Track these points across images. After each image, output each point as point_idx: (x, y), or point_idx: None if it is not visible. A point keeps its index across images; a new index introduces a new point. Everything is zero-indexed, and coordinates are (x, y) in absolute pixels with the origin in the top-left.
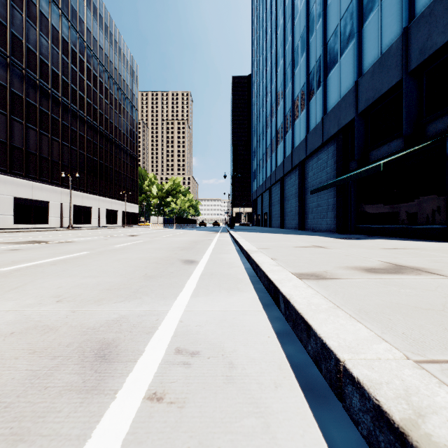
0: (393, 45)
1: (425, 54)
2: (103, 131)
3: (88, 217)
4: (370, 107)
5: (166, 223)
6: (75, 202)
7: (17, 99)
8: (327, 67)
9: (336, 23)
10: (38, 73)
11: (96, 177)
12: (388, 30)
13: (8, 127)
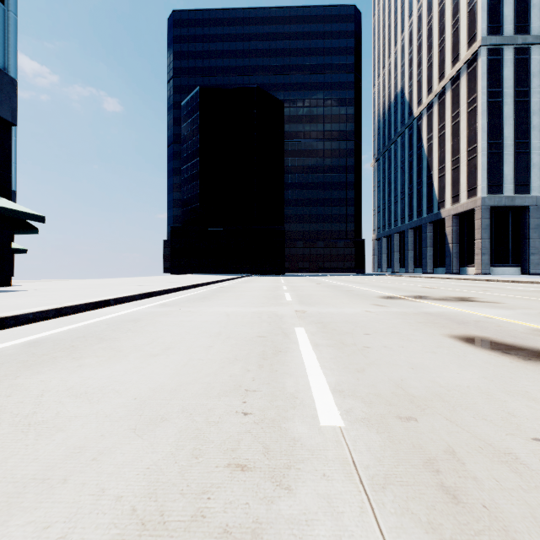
0: None
1: None
2: None
3: None
4: None
5: None
6: None
7: None
8: None
9: None
10: None
11: None
12: None
13: None
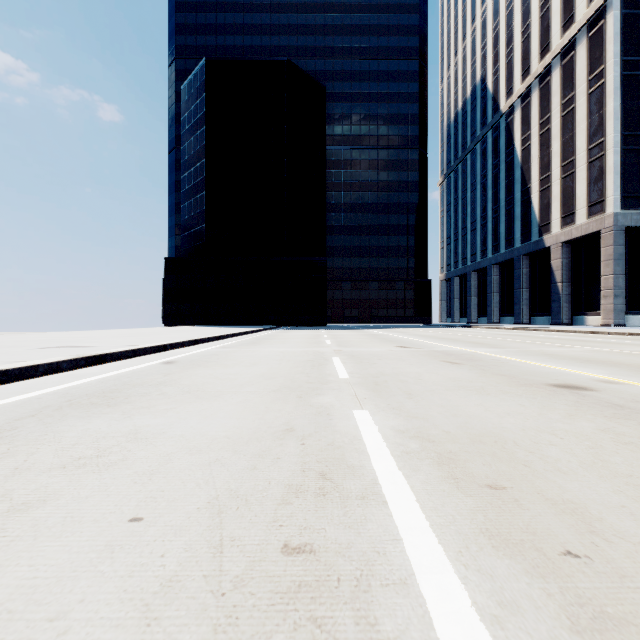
0: None
1: None
2: None
3: None
4: None
5: None
6: None
7: None
8: None
9: None
10: None
11: None
12: None
13: None
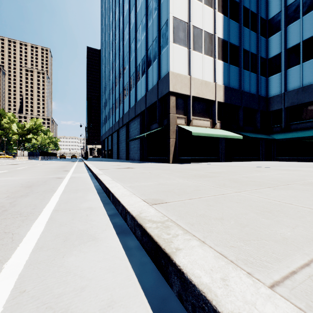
0: (155, 85)
1: (162, 95)
2: None
3: None
4: (150, 106)
5: (30, 156)
6: None
7: None
8: (137, 79)
9: (140, 60)
10: None
11: None
12: (154, 78)
13: None
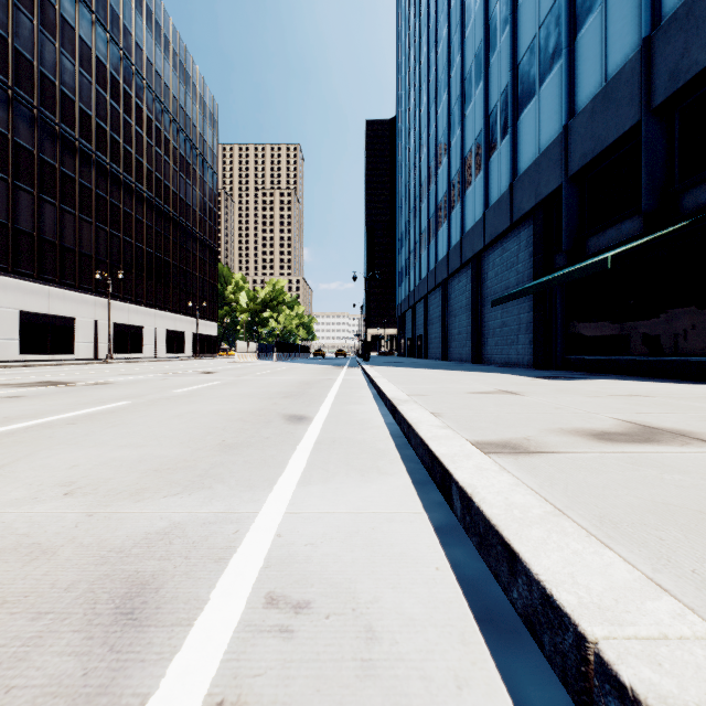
0: (625, 67)
1: (679, 81)
2: (162, 206)
3: (138, 342)
4: (588, 167)
5: (261, 352)
6: (117, 319)
7: (24, 154)
8: (519, 104)
9: (532, 33)
10: (59, 113)
11: (150, 279)
12: (618, 42)
13: (10, 200)
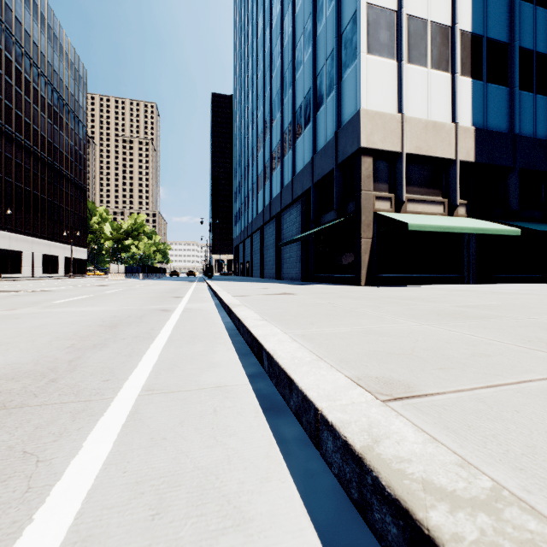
0: (331, 140)
1: (344, 157)
2: (39, 152)
3: (17, 264)
4: (321, 181)
5: (128, 273)
6: None
7: None
8: (296, 134)
9: (301, 99)
10: None
11: (28, 212)
12: (329, 127)
13: None
